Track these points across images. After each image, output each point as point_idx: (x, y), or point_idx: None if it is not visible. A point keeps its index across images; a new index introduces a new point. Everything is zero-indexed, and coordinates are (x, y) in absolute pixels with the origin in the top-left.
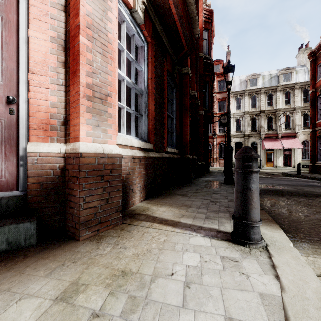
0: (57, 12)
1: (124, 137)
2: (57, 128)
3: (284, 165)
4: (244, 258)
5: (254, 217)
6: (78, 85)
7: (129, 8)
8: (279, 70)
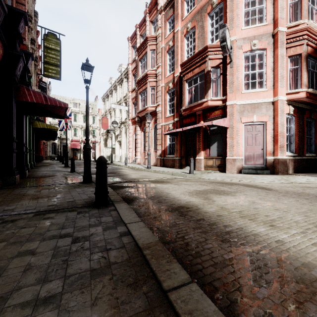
0: (271, 131)
1: (285, 153)
2: (271, 153)
3: None
4: None
5: None
6: (277, 146)
7: (287, 113)
8: None
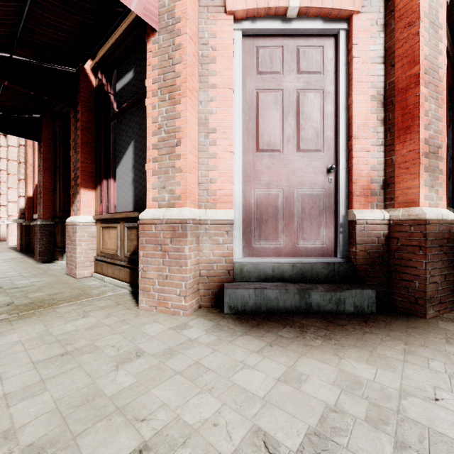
0: (376, 67)
1: None
2: (376, 192)
3: None
4: None
5: None
6: (417, 142)
7: None
8: None
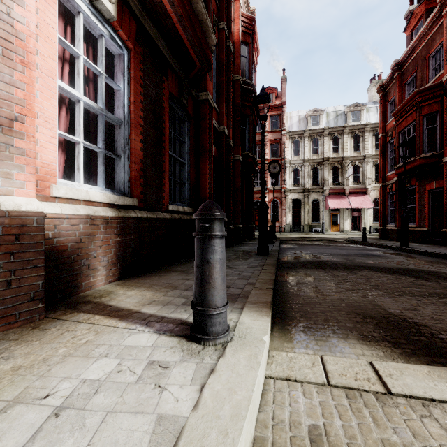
0: None
1: (76, 187)
2: None
3: (353, 230)
4: (182, 362)
5: (212, 301)
6: None
7: None
8: (346, 107)
